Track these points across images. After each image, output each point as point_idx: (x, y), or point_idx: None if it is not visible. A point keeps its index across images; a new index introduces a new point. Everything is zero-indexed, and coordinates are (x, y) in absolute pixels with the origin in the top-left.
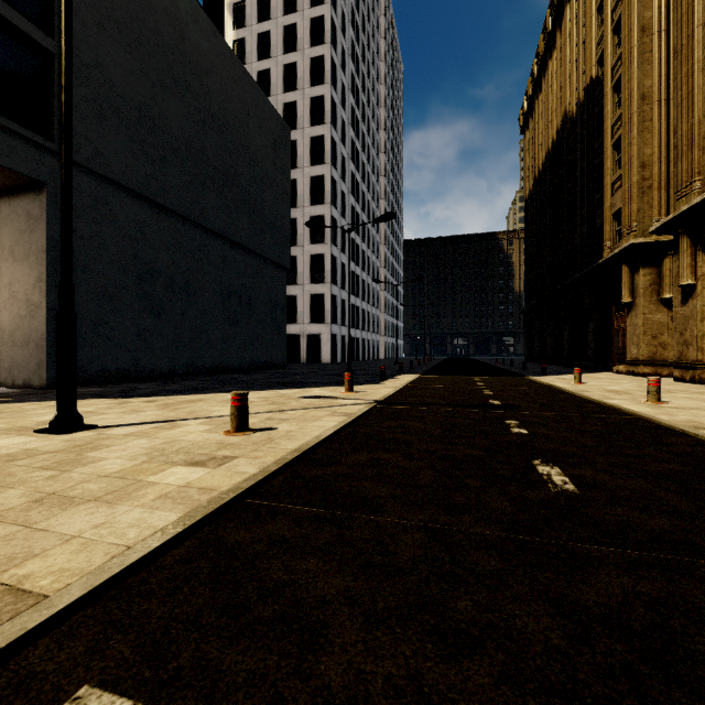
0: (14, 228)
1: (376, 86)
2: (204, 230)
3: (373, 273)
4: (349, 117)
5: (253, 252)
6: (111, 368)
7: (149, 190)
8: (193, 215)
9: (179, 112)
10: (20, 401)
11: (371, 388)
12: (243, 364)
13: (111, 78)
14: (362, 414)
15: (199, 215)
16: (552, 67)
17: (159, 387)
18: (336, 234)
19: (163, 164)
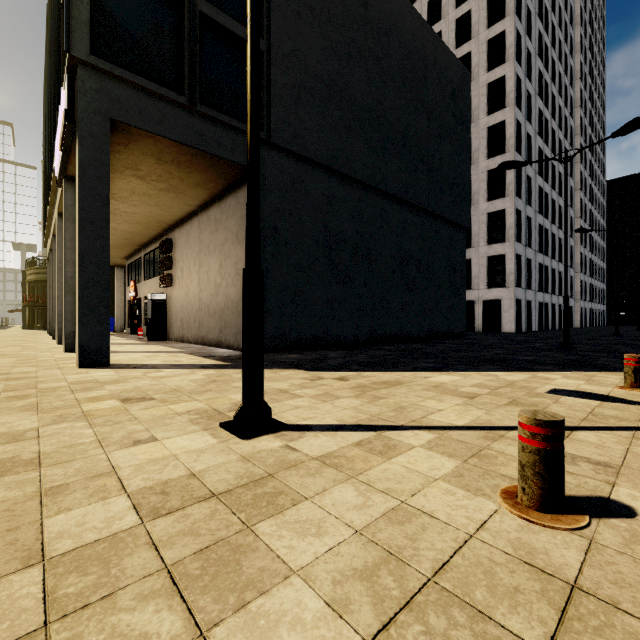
0: (238, 216)
1: (568, 1)
2: (384, 196)
3: None
4: (536, 46)
5: (431, 214)
6: (306, 335)
7: (336, 162)
8: (374, 181)
9: (361, 81)
10: (234, 367)
11: None
12: (421, 332)
13: (306, 62)
14: None
15: (380, 181)
16: None
17: (346, 357)
18: (520, 184)
19: (348, 135)
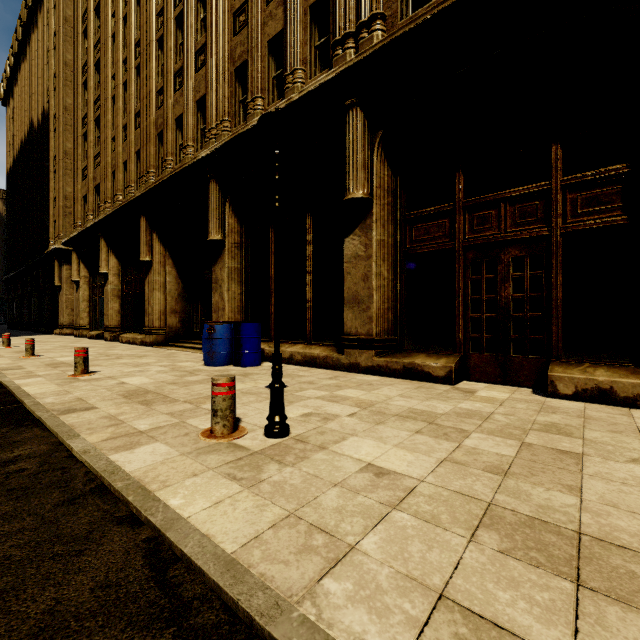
0: None
1: None
2: None
3: None
4: None
5: None
6: None
7: None
8: None
9: None
10: None
11: None
12: None
13: None
14: None
15: None
16: (25, 72)
17: None
18: None
19: None
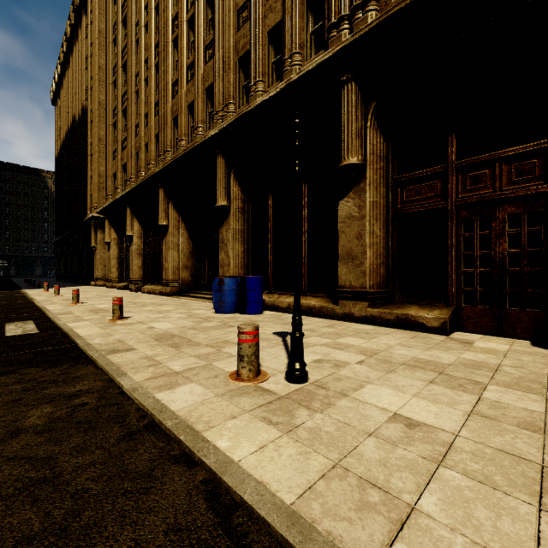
0: None
1: None
2: None
3: None
4: None
5: None
6: None
7: None
8: None
9: None
10: None
11: None
12: None
13: None
14: None
15: None
16: (69, 77)
17: None
18: None
19: None
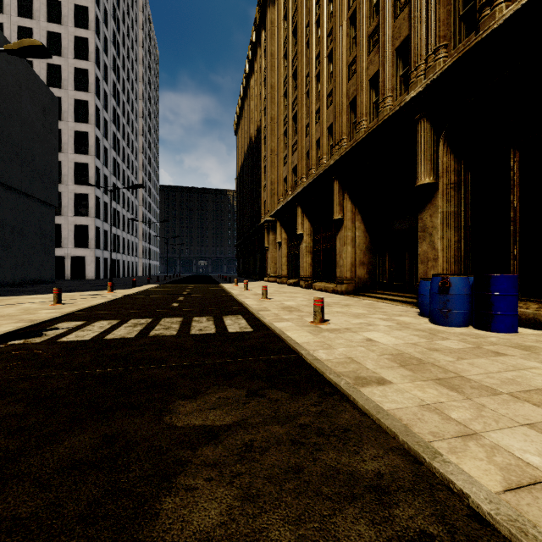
0: None
1: (135, 66)
2: None
3: (133, 210)
4: (111, 89)
5: (25, 193)
6: None
7: None
8: None
9: None
10: None
11: (125, 290)
12: (16, 280)
13: None
14: (118, 298)
15: None
16: (246, 107)
17: None
18: (99, 179)
19: None
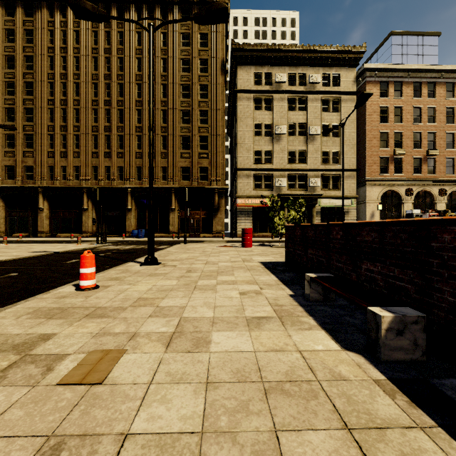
0: None
1: None
2: None
3: None
4: None
5: None
6: None
7: None
8: None
9: None
10: None
11: None
12: None
13: None
14: None
15: None
16: None
17: None
18: None
19: None
